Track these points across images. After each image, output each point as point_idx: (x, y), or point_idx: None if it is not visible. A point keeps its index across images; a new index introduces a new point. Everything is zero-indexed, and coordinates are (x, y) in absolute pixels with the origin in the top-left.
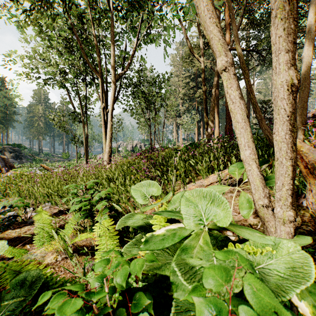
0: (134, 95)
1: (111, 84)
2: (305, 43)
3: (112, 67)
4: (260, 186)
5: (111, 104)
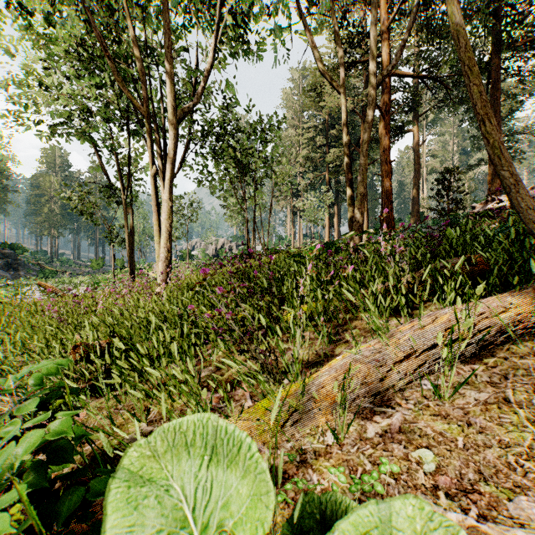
0: (216, 154)
1: (171, 128)
2: None
3: (173, 97)
4: None
5: (171, 168)
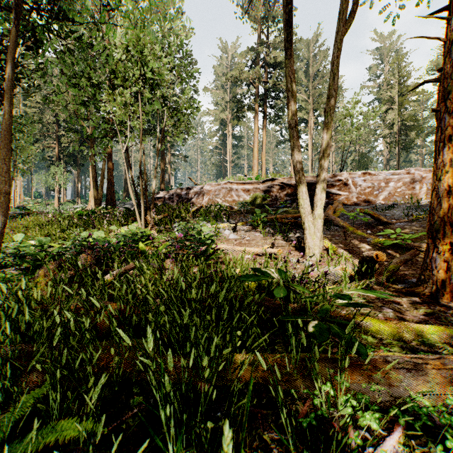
0: None
1: None
2: (153, 183)
3: None
4: (140, 224)
5: None
